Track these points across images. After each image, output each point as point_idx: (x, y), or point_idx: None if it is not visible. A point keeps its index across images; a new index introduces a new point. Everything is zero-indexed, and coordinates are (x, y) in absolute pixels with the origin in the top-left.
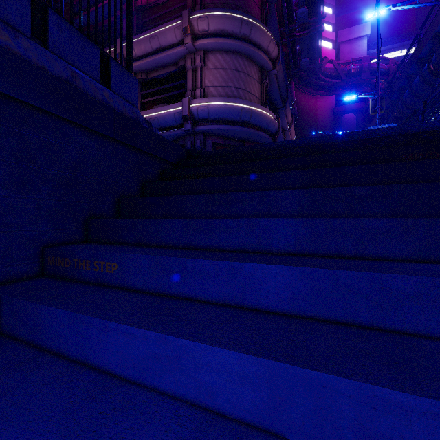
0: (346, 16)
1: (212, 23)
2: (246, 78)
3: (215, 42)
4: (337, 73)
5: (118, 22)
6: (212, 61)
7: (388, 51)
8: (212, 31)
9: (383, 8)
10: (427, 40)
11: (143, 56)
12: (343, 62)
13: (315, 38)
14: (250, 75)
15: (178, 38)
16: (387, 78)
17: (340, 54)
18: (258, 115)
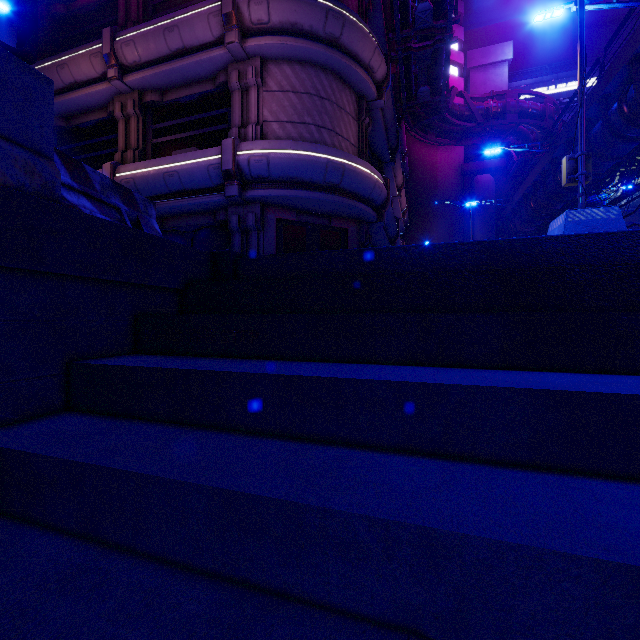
0: (477, 32)
1: (274, 9)
2: (334, 110)
3: (281, 44)
4: (470, 113)
5: (111, 1)
6: (276, 78)
7: (538, 86)
8: (276, 25)
9: (560, 6)
10: (621, 66)
11: (153, 62)
12: (479, 97)
13: (440, 55)
14: (341, 105)
15: (215, 32)
16: (542, 123)
17: (470, 86)
18: (354, 175)
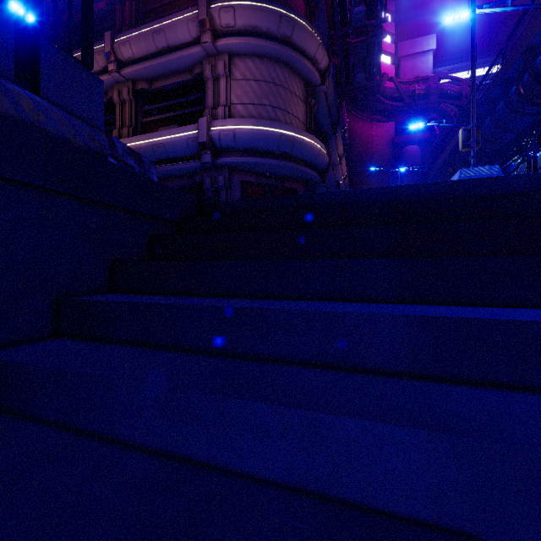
0: (407, 26)
1: (239, 15)
2: (286, 94)
3: (244, 43)
4: (399, 95)
5: (110, 9)
6: (241, 69)
7: (458, 71)
8: (240, 28)
9: (466, 10)
10: (517, 56)
11: (144, 58)
12: (406, 81)
13: (373, 48)
14: (292, 90)
15: (193, 34)
16: (459, 102)
17: (400, 72)
18: (302, 145)
